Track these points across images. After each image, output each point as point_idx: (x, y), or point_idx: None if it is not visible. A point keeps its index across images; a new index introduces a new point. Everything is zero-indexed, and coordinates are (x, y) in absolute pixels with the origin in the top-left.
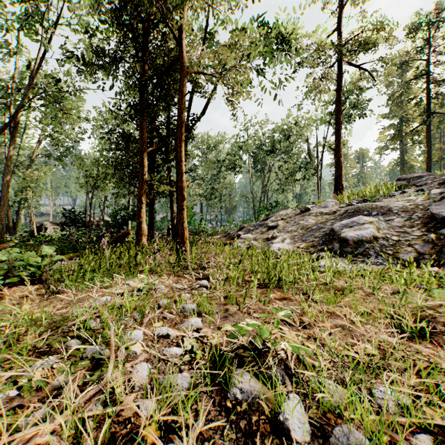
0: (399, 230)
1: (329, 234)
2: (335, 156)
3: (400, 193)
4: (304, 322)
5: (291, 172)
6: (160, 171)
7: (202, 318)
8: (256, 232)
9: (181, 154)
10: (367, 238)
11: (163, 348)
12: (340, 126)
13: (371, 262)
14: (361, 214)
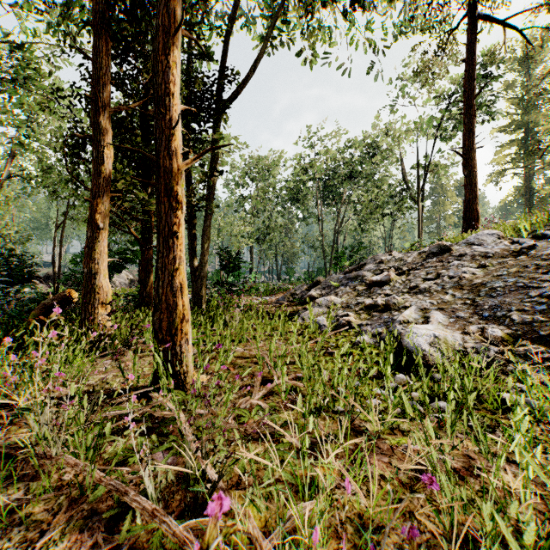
0: None
1: None
2: (464, 167)
3: None
4: None
5: (377, 204)
6: None
7: None
8: (346, 292)
9: (167, 74)
10: None
11: None
12: (472, 118)
13: None
14: None
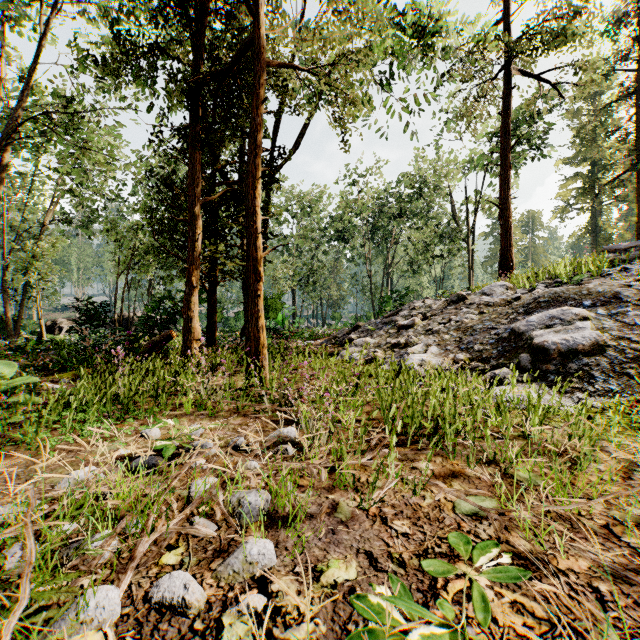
0: None
1: (509, 339)
2: (500, 217)
3: (619, 271)
4: (519, 553)
5: (428, 245)
6: (225, 237)
7: (279, 533)
8: (380, 335)
9: (255, 202)
10: (584, 347)
11: None
12: (508, 170)
13: (597, 391)
14: (562, 304)
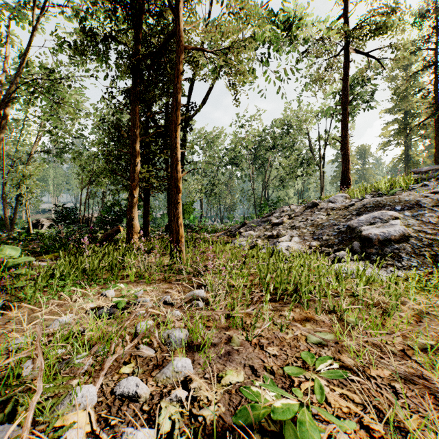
0: (433, 227)
1: (346, 232)
2: (342, 149)
3: (421, 186)
4: (347, 366)
5: (293, 168)
6: (155, 163)
7: (194, 354)
8: (260, 229)
9: (176, 140)
10: (395, 237)
11: (124, 428)
12: (347, 118)
13: (403, 266)
14: (381, 209)
